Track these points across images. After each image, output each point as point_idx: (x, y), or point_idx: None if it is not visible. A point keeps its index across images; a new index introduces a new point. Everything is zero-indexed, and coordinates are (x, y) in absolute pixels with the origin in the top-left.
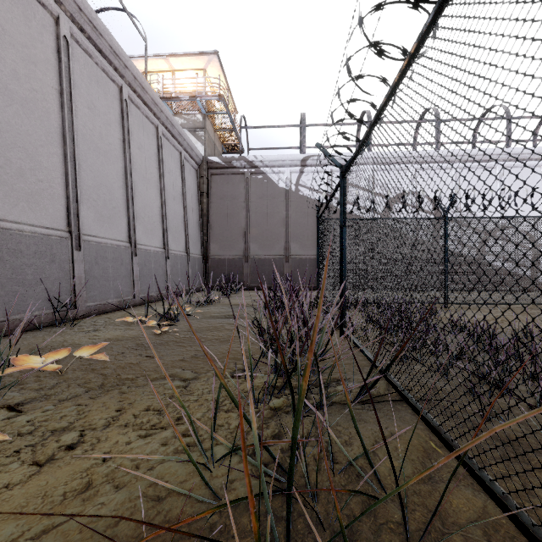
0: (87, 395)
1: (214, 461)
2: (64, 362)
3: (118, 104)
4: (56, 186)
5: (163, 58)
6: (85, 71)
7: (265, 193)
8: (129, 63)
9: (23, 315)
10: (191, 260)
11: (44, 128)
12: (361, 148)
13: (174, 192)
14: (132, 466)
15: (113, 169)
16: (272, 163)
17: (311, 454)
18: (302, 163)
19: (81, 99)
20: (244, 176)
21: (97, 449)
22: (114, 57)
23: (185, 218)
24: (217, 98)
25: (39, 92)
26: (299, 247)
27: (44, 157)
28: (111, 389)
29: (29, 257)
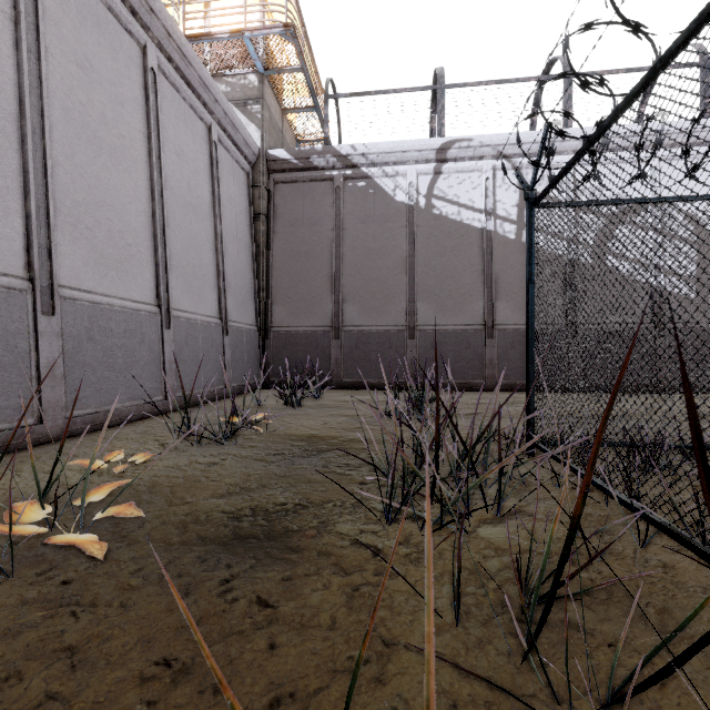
0: None
1: None
2: None
3: None
4: None
5: None
6: None
7: (370, 213)
8: None
9: None
10: (232, 333)
11: None
12: None
13: (190, 197)
14: None
15: None
16: (383, 158)
17: None
18: (439, 154)
19: None
20: (332, 184)
21: None
22: None
23: (219, 252)
24: (281, 31)
25: None
26: (433, 310)
27: None
28: None
29: None
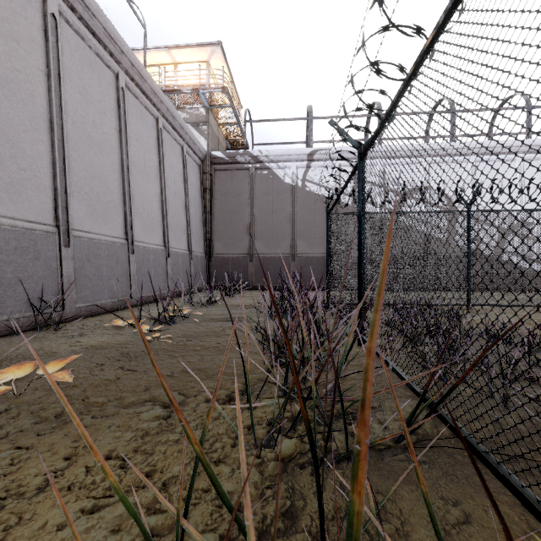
0: (35, 431)
1: None
2: (28, 378)
3: (114, 92)
4: (41, 176)
5: (165, 50)
6: (76, 54)
7: (270, 189)
8: (125, 49)
9: (0, 318)
10: (194, 258)
11: (28, 112)
12: (388, 116)
13: (175, 188)
14: None
15: (108, 161)
16: (277, 158)
17: None
18: (309, 157)
19: (72, 84)
20: (248, 172)
21: (10, 540)
22: (109, 40)
23: (187, 214)
24: (220, 90)
25: (22, 73)
26: (306, 245)
27: (27, 144)
28: (70, 421)
29: (8, 253)
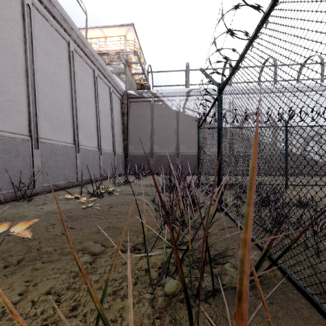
0: (2, 273)
1: None
2: (5, 233)
3: (67, 53)
4: (20, 105)
5: (99, 29)
6: (43, 29)
7: (163, 113)
8: (74, 27)
9: None
10: (117, 156)
11: (12, 65)
12: (238, 64)
13: (105, 112)
14: None
15: (63, 96)
16: (168, 94)
17: None
18: (187, 94)
19: (40, 48)
20: (150, 103)
21: None
22: (64, 21)
23: (113, 129)
24: (133, 53)
25: (8, 40)
26: (185, 148)
27: (11, 85)
28: (27, 265)
29: None
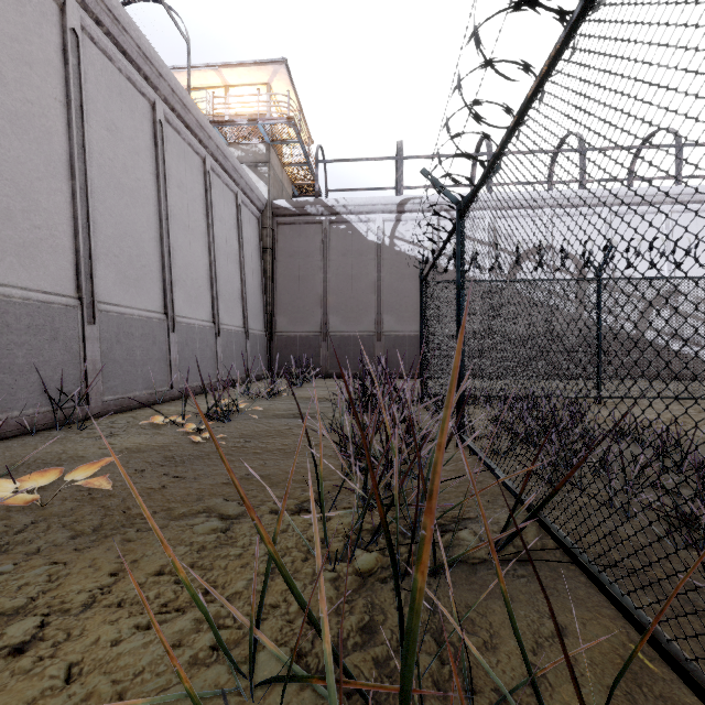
0: (71, 546)
1: (257, 685)
2: (53, 487)
3: (150, 126)
4: (60, 235)
5: (213, 70)
6: (102, 79)
7: (349, 248)
8: (164, 71)
9: (10, 414)
10: (251, 338)
11: (43, 154)
12: (491, 170)
13: (227, 247)
14: (112, 695)
15: (143, 214)
16: (358, 209)
17: (427, 671)
18: (399, 207)
19: (97, 117)
20: (321, 226)
21: (61, 655)
22: (144, 61)
23: (243, 281)
24: (285, 122)
25: (36, 105)
26: (395, 321)
27: (43, 195)
28: (111, 535)
29: (19, 332)
